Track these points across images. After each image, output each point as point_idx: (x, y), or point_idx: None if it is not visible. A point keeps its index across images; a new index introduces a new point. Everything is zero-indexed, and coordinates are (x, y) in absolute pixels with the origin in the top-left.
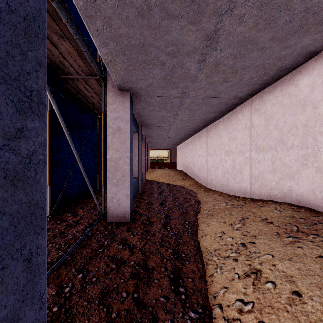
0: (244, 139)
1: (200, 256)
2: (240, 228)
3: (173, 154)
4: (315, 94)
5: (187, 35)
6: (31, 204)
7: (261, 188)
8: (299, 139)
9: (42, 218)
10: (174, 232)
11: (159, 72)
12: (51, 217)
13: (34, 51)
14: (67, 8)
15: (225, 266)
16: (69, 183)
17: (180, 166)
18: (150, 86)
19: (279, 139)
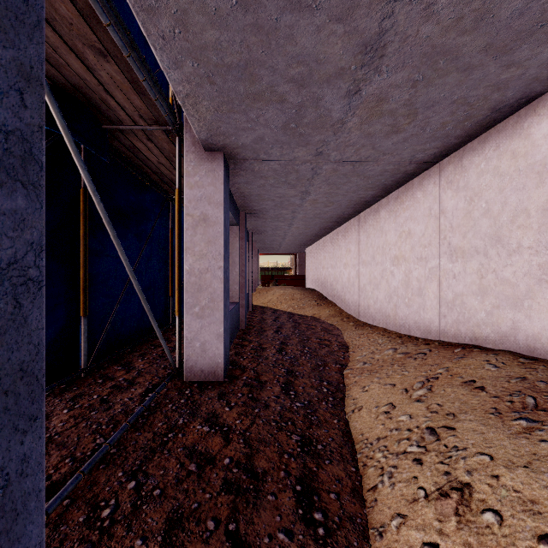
0: (427, 235)
1: (351, 448)
2: (424, 399)
3: (300, 262)
4: None
5: (328, 43)
6: (5, 372)
7: (458, 323)
8: (532, 235)
9: (33, 398)
10: (302, 402)
11: (275, 116)
12: (87, 372)
13: (12, 48)
14: (110, 0)
15: (399, 471)
16: (120, 312)
17: (312, 283)
18: (260, 142)
19: (493, 234)
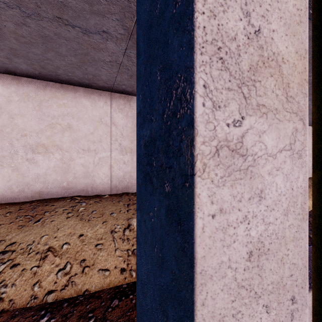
0: None
1: None
2: None
3: None
4: (12, 106)
5: None
6: None
7: None
8: None
9: None
10: None
11: None
12: None
13: None
14: None
15: (9, 278)
16: None
17: None
18: None
19: None
